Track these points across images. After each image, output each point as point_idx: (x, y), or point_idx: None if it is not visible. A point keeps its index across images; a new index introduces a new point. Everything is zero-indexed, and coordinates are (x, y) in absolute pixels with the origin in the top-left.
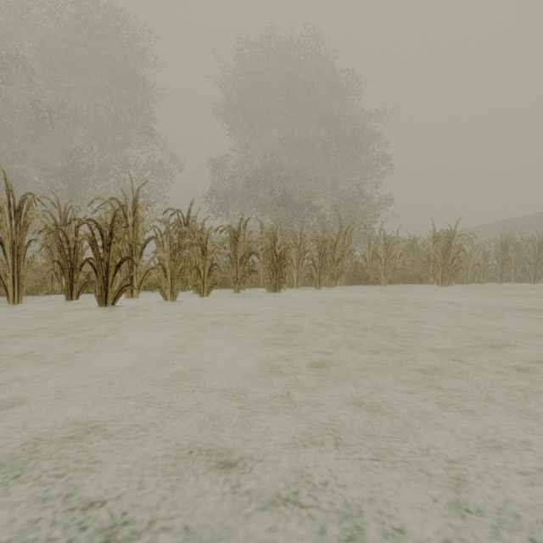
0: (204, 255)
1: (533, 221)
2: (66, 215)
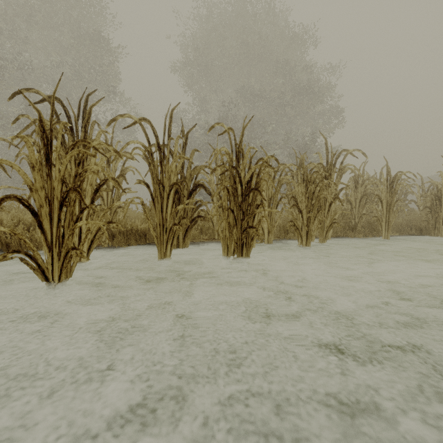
0: (49, 166)
1: None
2: None
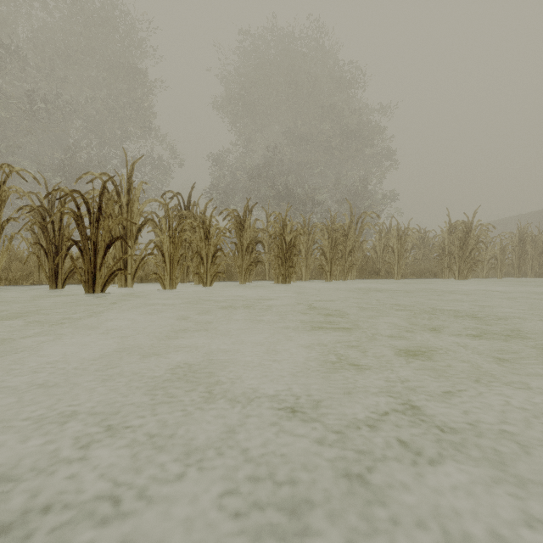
0: (208, 240)
1: (540, 218)
2: (54, 198)
